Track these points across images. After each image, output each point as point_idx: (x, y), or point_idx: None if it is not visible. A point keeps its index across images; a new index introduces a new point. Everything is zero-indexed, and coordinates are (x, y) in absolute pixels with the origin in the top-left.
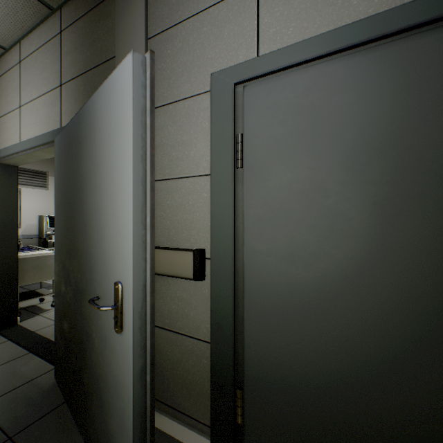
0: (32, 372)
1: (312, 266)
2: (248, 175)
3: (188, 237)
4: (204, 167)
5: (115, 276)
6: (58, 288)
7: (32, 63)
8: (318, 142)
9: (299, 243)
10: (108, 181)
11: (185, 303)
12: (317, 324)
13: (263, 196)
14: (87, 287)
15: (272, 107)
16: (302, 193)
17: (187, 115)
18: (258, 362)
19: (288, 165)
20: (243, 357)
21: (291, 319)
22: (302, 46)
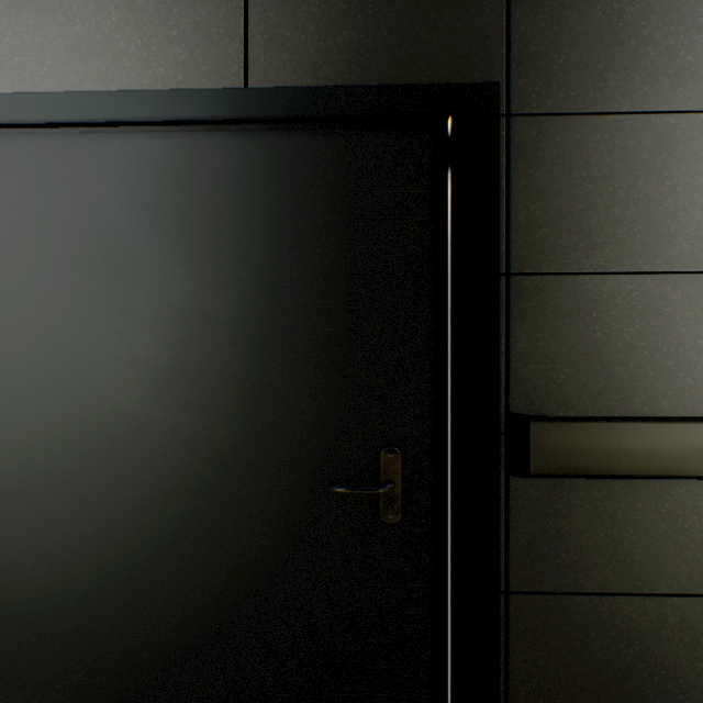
0: None
1: (73, 426)
2: None
3: None
4: None
5: None
6: None
7: None
8: (81, 246)
9: (55, 394)
10: None
11: None
12: (79, 510)
13: (1, 321)
14: None
15: (15, 181)
16: (59, 318)
17: None
18: None
19: (39, 275)
20: None
21: (43, 509)
22: (57, 100)
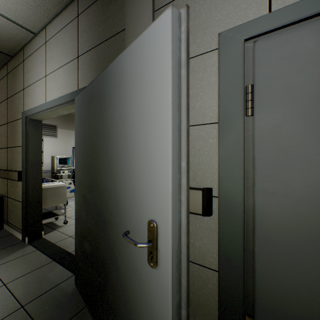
0: (57, 277)
1: None
2: (259, 122)
3: (194, 177)
4: (210, 116)
5: (147, 214)
6: (78, 215)
7: (55, 42)
8: None
9: None
10: (137, 129)
11: (190, 234)
12: None
13: (277, 142)
14: (111, 219)
15: (287, 58)
16: None
17: (193, 72)
18: (271, 295)
19: (307, 112)
20: (254, 288)
21: (310, 259)
22: None
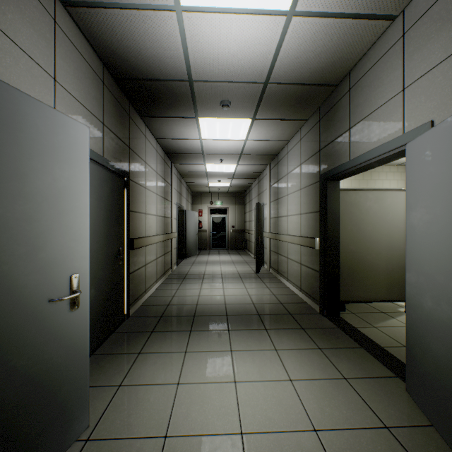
0: None
1: None
2: None
3: None
4: None
5: (68, 273)
6: None
7: None
8: None
9: None
10: (54, 197)
11: None
12: None
13: None
14: None
15: None
16: None
17: None
18: None
19: None
20: None
21: None
22: None
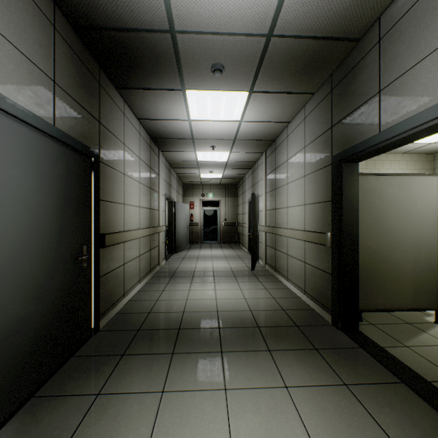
0: None
1: None
2: None
3: None
4: None
5: None
6: None
7: None
8: (1, 167)
9: None
10: None
11: None
12: (0, 295)
13: None
14: None
15: None
16: None
17: None
18: None
19: None
20: None
21: None
22: None
